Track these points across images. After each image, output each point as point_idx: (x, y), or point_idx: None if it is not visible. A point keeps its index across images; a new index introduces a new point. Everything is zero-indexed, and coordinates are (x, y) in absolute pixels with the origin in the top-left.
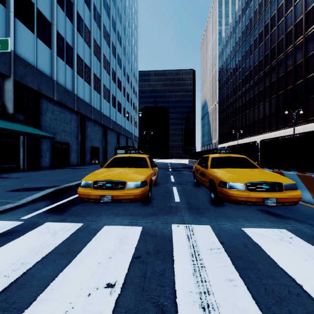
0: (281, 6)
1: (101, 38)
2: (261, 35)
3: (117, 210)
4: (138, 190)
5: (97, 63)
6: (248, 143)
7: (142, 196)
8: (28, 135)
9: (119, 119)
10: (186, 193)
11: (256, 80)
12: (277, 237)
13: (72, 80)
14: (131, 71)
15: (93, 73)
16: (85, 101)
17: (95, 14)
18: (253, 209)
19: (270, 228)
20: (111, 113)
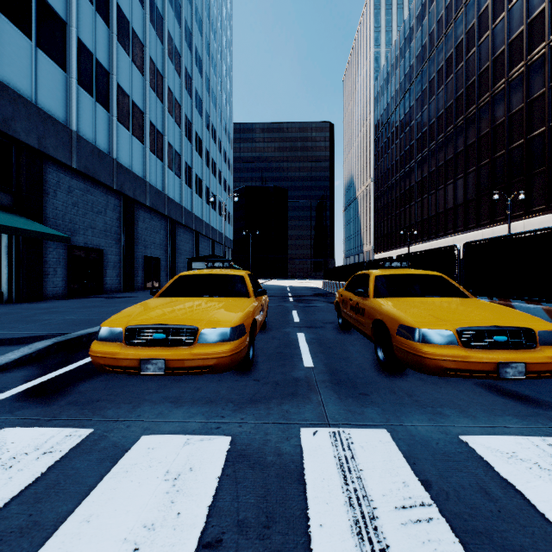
0: (486, 10)
1: (165, 58)
2: (449, 61)
3: (178, 389)
4: (224, 346)
5: (156, 104)
6: (439, 250)
7: (234, 358)
8: (15, 232)
9: (199, 207)
10: (324, 347)
11: (441, 141)
12: (551, 461)
13: (109, 133)
14: (221, 122)
15: (150, 122)
16: (133, 172)
17: (153, 14)
18: (468, 383)
19: (522, 434)
20: (182, 195)
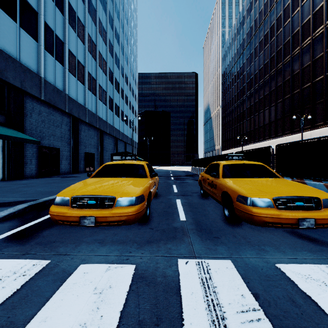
0: (288, 6)
1: (97, 34)
2: (266, 36)
3: (103, 234)
4: (131, 208)
5: (92, 61)
6: (261, 149)
7: (137, 216)
8: (6, 138)
9: (117, 123)
10: (192, 208)
11: (262, 84)
12: None
13: (63, 78)
14: (130, 72)
15: (88, 72)
16: (78, 102)
17: (90, 8)
18: (279, 230)
19: (313, 263)
20: (107, 116)
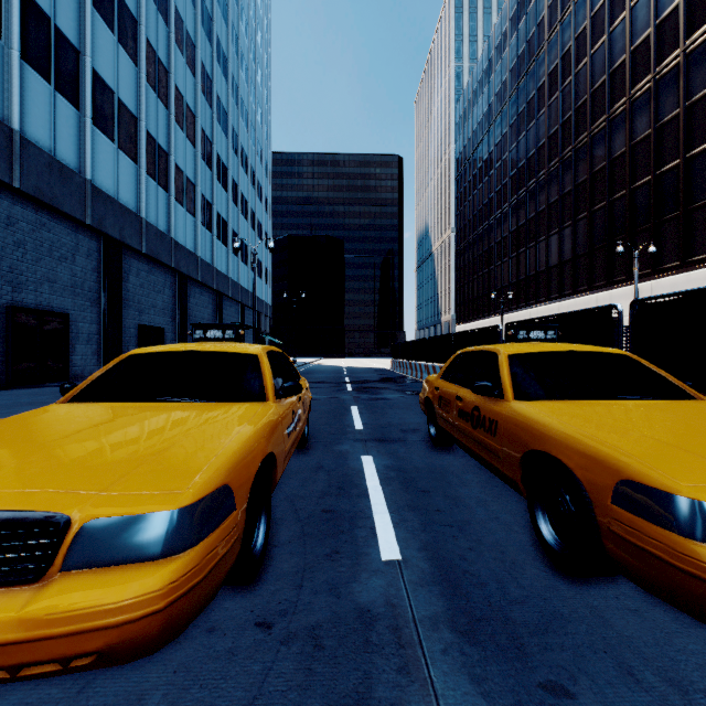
0: (601, 9)
1: (171, 46)
2: (553, 75)
3: (22, 694)
4: (145, 578)
5: (158, 108)
6: (582, 314)
7: (182, 607)
8: None
9: (223, 259)
10: (414, 492)
11: (543, 179)
12: None
13: (79, 141)
14: (254, 145)
15: (147, 133)
16: (119, 202)
17: None
18: None
19: None
20: (198, 241)
